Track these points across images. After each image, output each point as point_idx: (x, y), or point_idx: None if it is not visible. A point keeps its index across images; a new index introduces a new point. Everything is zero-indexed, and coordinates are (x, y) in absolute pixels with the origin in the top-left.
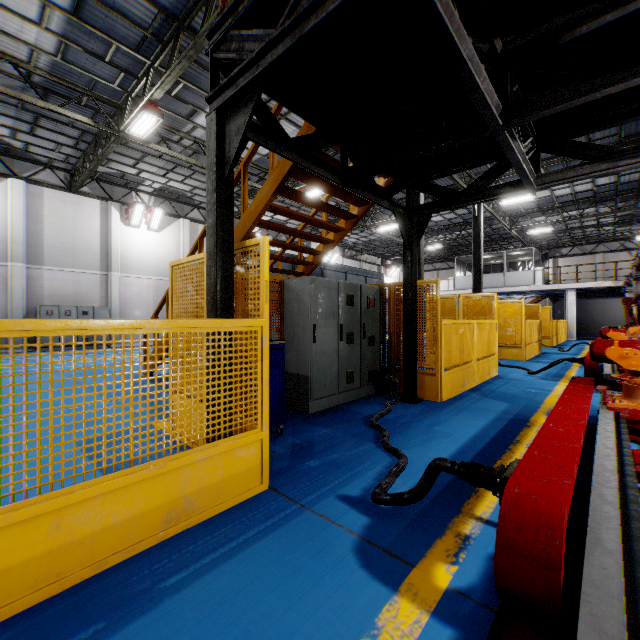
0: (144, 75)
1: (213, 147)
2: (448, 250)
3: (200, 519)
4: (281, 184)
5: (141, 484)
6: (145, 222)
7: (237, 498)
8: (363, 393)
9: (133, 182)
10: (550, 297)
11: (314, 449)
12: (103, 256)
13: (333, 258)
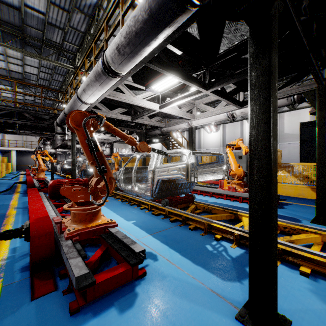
0: None
1: None
2: None
3: None
4: None
5: None
6: None
7: None
8: None
9: None
10: (2, 152)
11: None
12: None
13: None
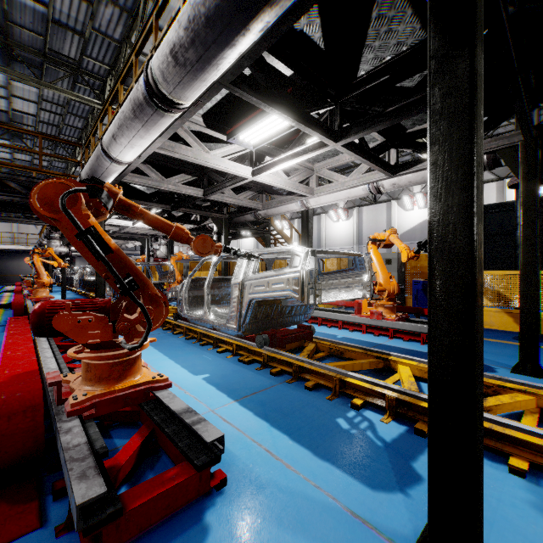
0: None
1: None
2: None
3: None
4: None
5: None
6: None
7: None
8: None
9: None
10: None
11: None
12: None
13: None
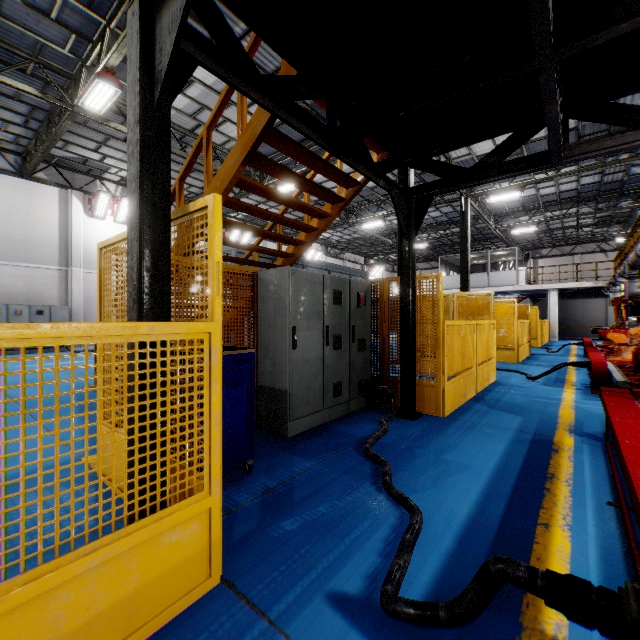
0: (99, 39)
1: (135, 55)
2: (431, 250)
3: None
4: (252, 150)
5: None
6: (111, 213)
7: (164, 613)
8: (352, 407)
9: (97, 169)
10: (531, 297)
11: (293, 497)
12: (62, 250)
13: (316, 256)
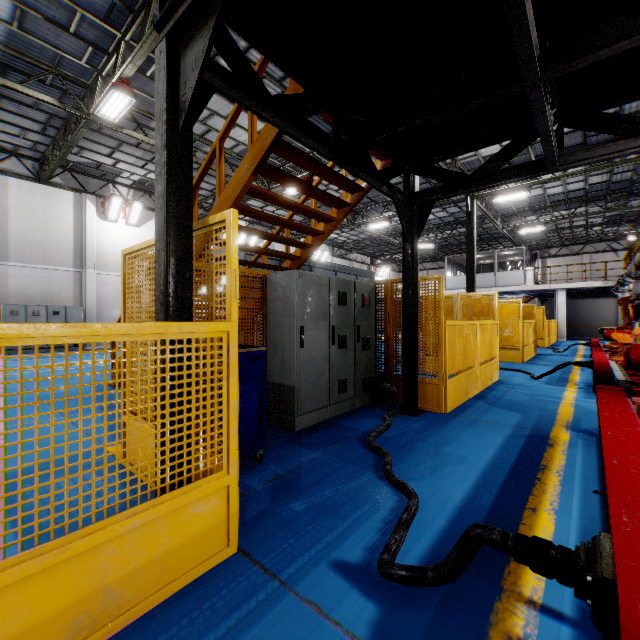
0: (115, 50)
1: (162, 88)
2: (438, 250)
3: (130, 617)
4: (262, 160)
5: (23, 584)
6: (123, 216)
7: (190, 574)
8: (357, 403)
9: (110, 173)
10: (539, 297)
11: (301, 483)
12: (77, 252)
13: (322, 257)
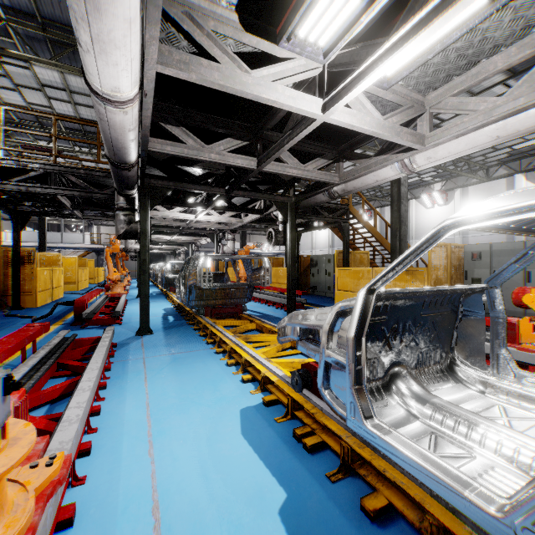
0: None
1: None
2: None
3: None
4: None
5: None
6: None
7: None
8: None
9: None
10: (96, 252)
11: None
12: None
13: None
